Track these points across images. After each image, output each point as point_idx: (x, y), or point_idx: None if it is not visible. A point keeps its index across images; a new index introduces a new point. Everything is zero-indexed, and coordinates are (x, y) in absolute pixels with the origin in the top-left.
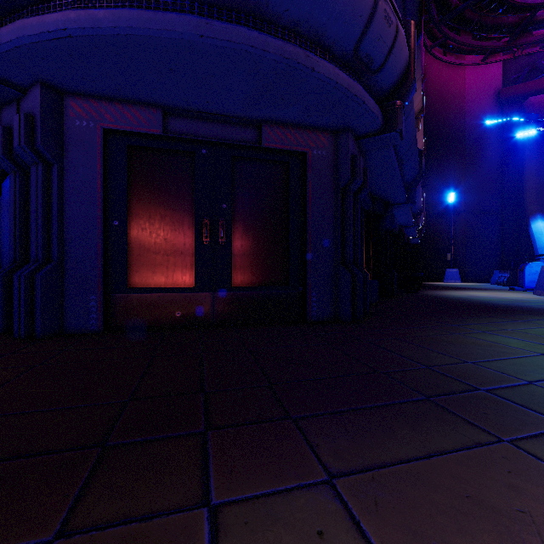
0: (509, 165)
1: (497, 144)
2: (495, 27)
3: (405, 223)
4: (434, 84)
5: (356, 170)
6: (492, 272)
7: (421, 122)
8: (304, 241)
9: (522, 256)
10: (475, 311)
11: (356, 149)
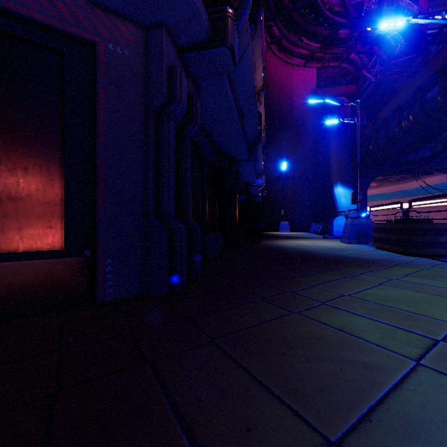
0: (320, 146)
1: (313, 129)
2: (313, 35)
3: (250, 182)
4: (272, 76)
5: (175, 87)
6: (310, 224)
7: (262, 99)
8: (94, 181)
9: (328, 212)
10: (307, 264)
11: (180, 66)
